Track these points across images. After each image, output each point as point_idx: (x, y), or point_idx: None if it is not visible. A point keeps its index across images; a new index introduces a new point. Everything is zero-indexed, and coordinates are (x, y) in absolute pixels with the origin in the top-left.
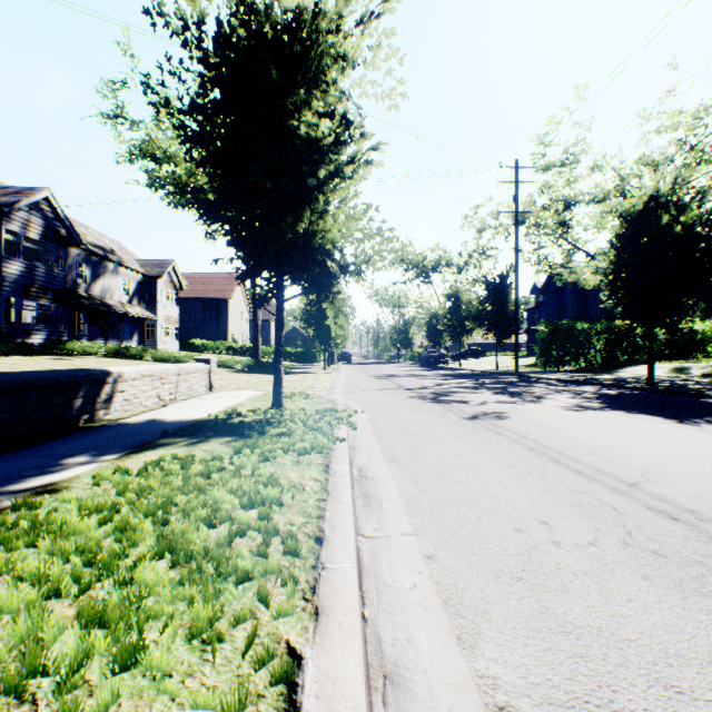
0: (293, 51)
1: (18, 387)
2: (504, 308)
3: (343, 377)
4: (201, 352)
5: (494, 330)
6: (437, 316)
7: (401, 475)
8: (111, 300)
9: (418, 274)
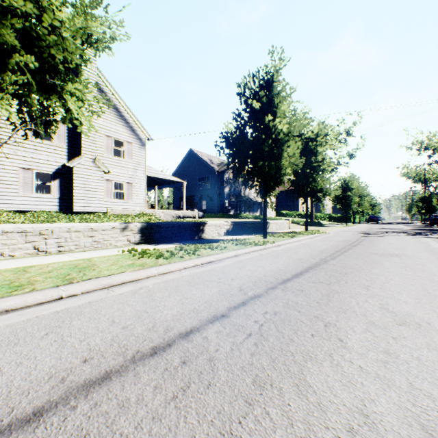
0: (307, 147)
1: (258, 223)
2: None
3: (348, 228)
4: (285, 216)
5: None
6: None
7: (320, 238)
8: (250, 196)
9: None
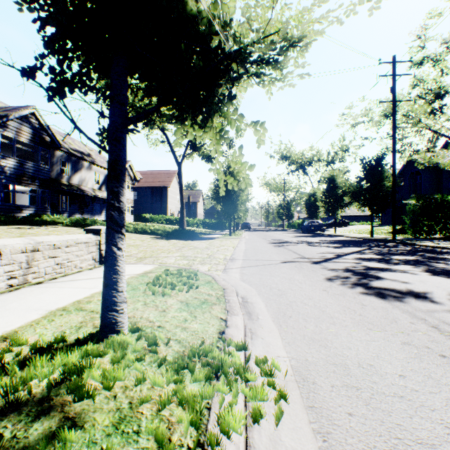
0: None
1: None
2: (379, 185)
3: (243, 244)
4: (149, 222)
5: (370, 204)
6: (314, 196)
7: None
8: (86, 187)
9: (298, 167)
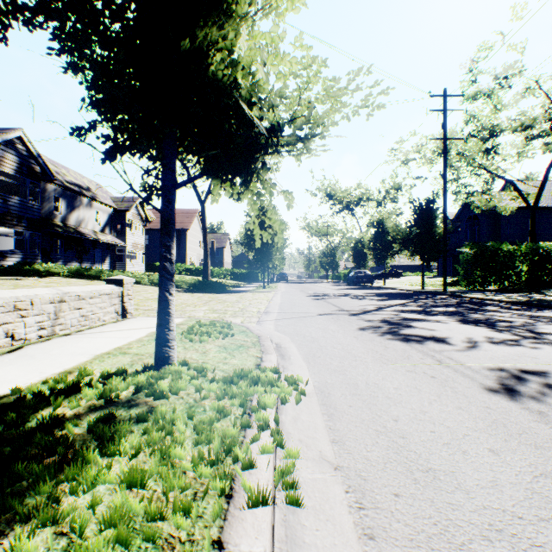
0: None
1: None
2: (431, 231)
3: (279, 297)
4: None
5: (421, 252)
6: (362, 242)
7: None
8: (85, 229)
9: (344, 207)
